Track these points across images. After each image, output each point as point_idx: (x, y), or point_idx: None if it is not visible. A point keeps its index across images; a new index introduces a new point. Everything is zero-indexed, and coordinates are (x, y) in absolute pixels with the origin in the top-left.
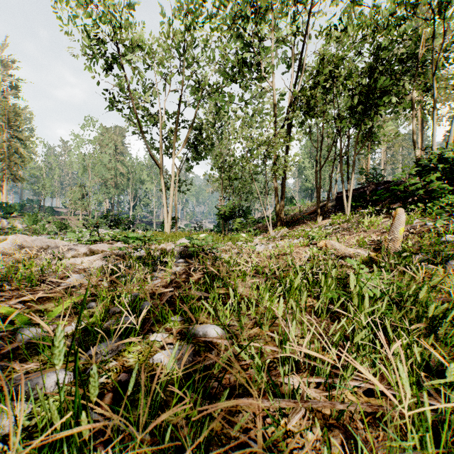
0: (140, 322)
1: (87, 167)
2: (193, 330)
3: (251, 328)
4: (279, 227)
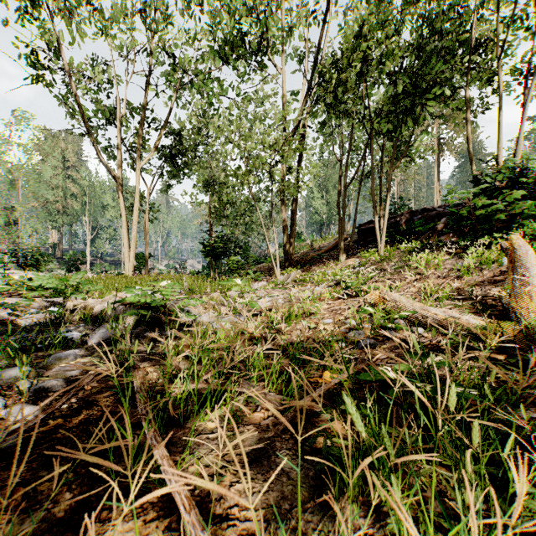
0: None
1: (17, 182)
2: None
3: None
4: (288, 268)
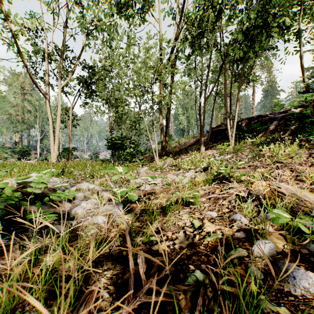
0: None
1: None
2: None
3: None
4: (164, 157)
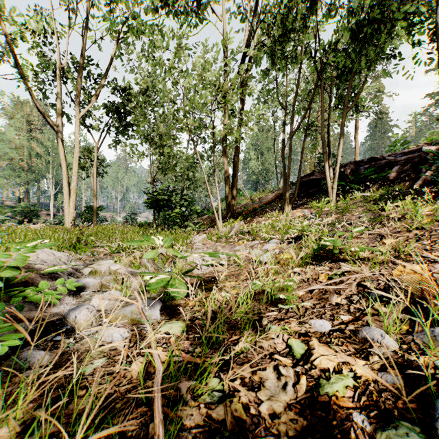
0: None
1: None
2: None
3: None
4: (231, 219)
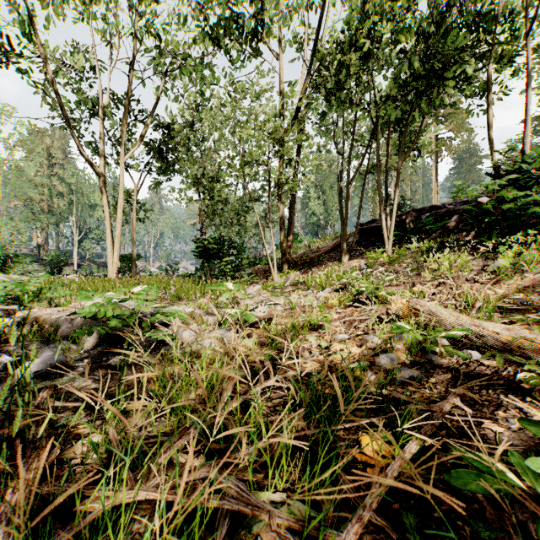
0: None
1: None
2: None
3: None
4: (286, 270)
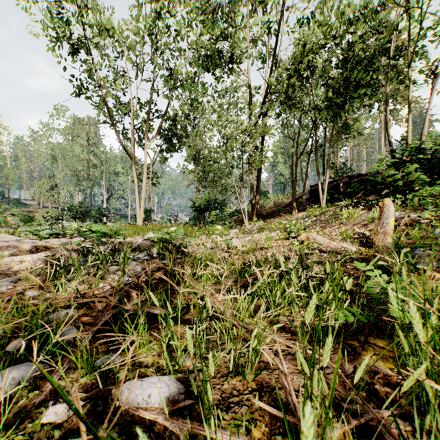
0: (47, 370)
1: (57, 157)
2: (126, 392)
3: (226, 376)
4: (254, 219)
